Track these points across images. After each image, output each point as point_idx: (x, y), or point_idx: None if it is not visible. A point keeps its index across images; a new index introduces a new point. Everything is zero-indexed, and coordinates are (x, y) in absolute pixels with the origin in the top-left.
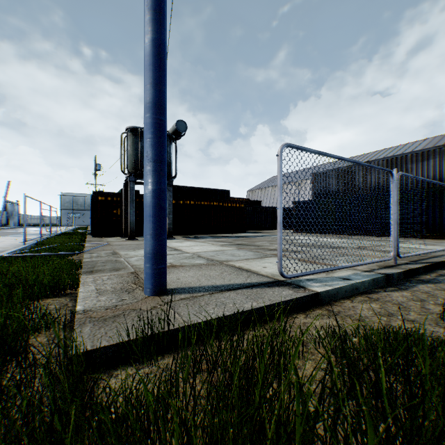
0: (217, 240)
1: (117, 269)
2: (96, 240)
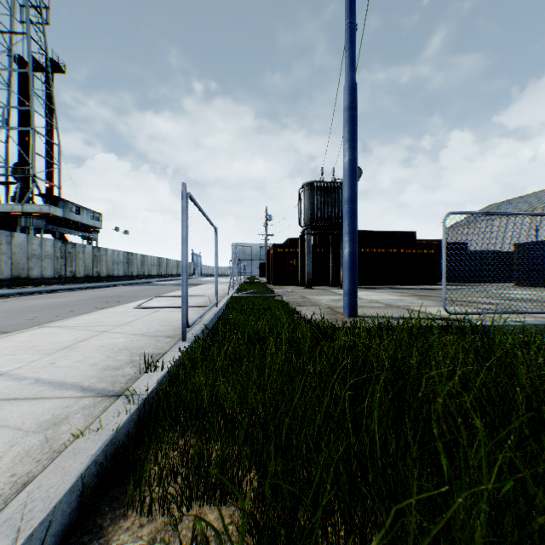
0: (397, 292)
1: (315, 305)
2: (278, 288)
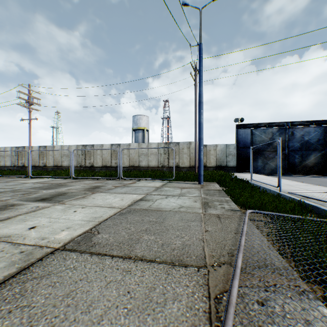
0: None
1: (208, 190)
2: None
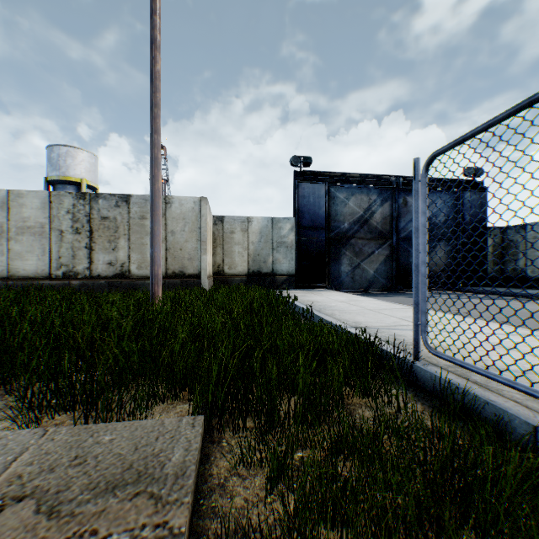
0: None
1: None
2: None
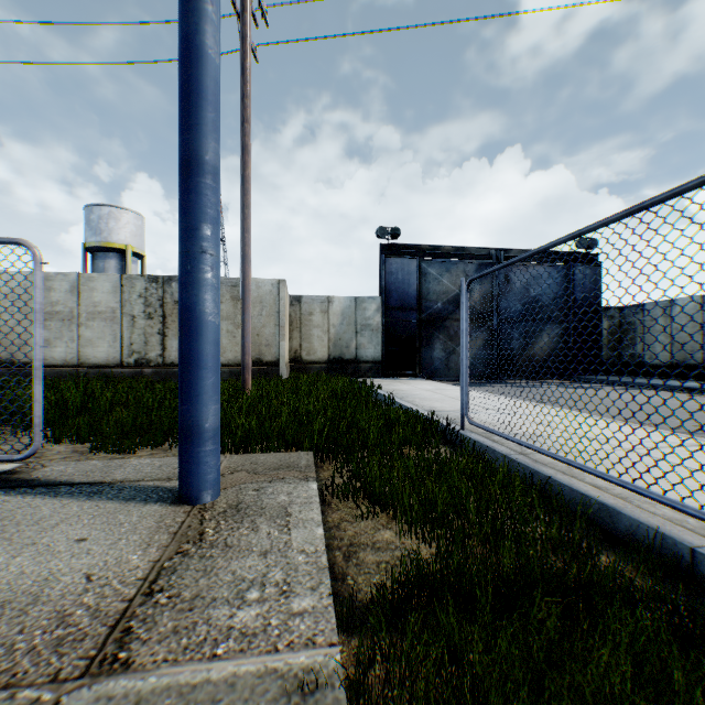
0: None
1: None
2: None
